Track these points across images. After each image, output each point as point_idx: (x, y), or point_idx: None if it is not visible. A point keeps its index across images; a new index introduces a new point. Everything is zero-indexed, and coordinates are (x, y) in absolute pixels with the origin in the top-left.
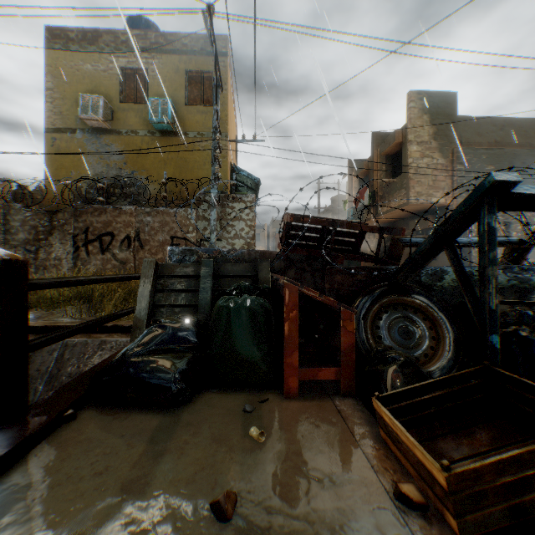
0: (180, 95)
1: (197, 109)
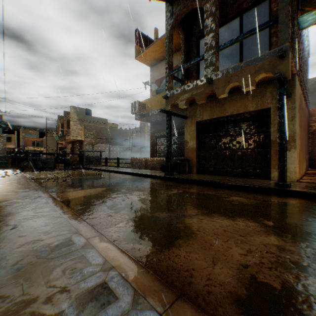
0: None
1: None
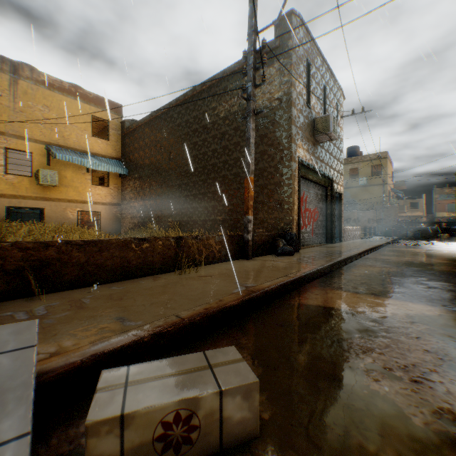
0: (368, 173)
1: (375, 177)
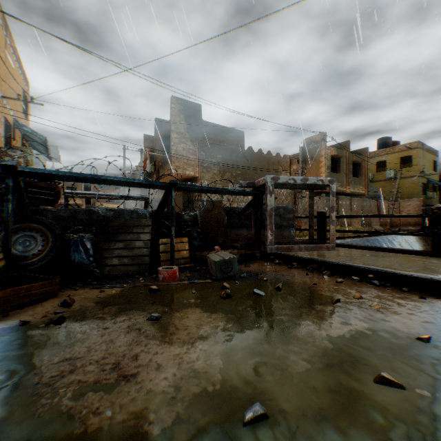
0: None
1: None
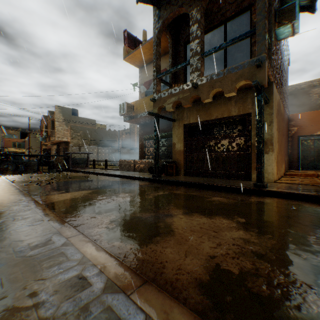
0: None
1: None
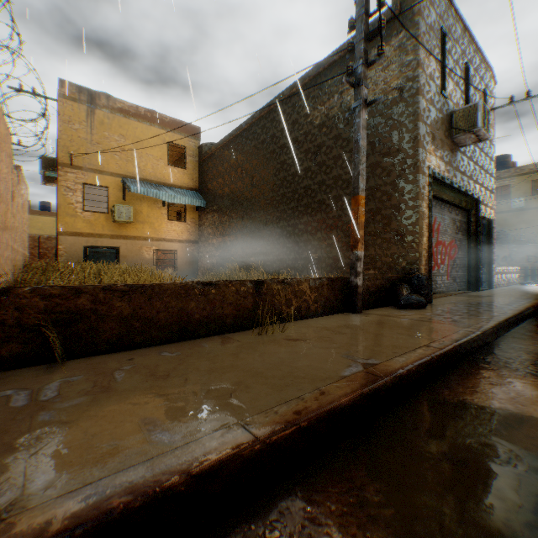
0: (526, 192)
1: (537, 196)
